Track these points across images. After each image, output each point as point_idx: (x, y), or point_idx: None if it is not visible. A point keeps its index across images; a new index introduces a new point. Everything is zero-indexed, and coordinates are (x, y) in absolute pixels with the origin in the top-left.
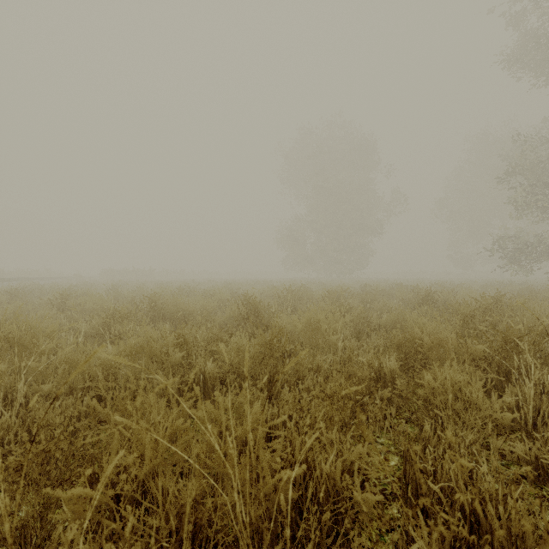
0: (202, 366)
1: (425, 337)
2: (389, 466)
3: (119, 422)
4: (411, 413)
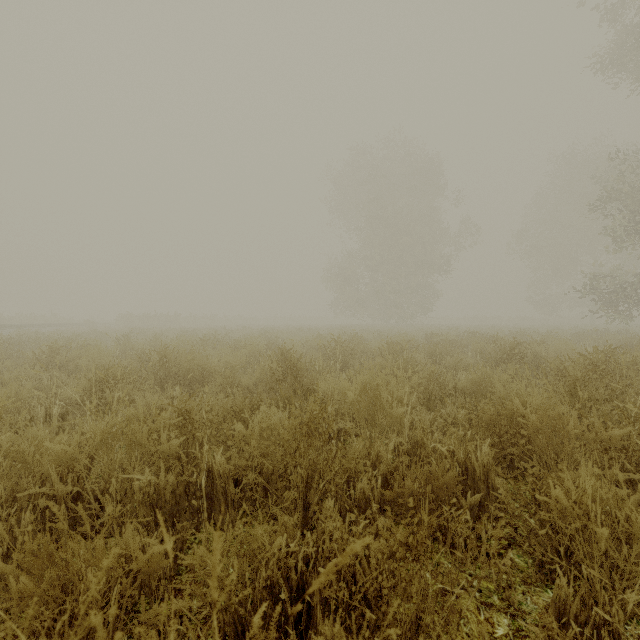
0: (210, 458)
1: (530, 414)
2: (496, 638)
3: (31, 592)
4: (514, 527)
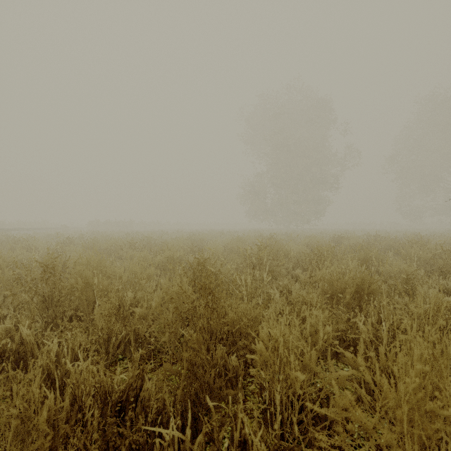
0: None
1: None
2: None
3: None
4: None
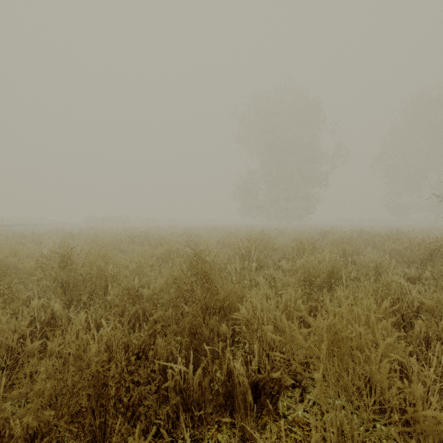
0: None
1: None
2: None
3: None
4: None
